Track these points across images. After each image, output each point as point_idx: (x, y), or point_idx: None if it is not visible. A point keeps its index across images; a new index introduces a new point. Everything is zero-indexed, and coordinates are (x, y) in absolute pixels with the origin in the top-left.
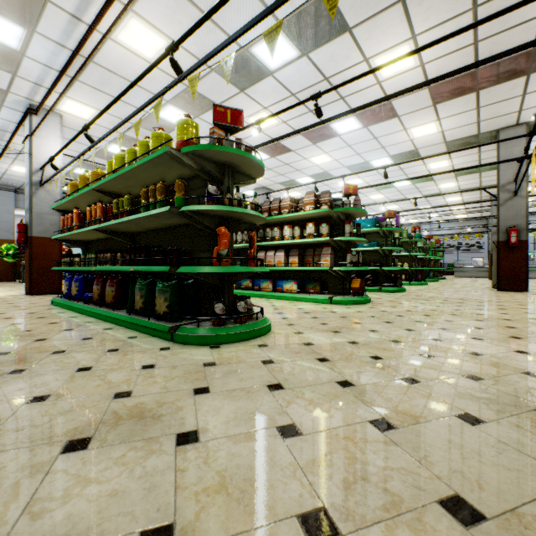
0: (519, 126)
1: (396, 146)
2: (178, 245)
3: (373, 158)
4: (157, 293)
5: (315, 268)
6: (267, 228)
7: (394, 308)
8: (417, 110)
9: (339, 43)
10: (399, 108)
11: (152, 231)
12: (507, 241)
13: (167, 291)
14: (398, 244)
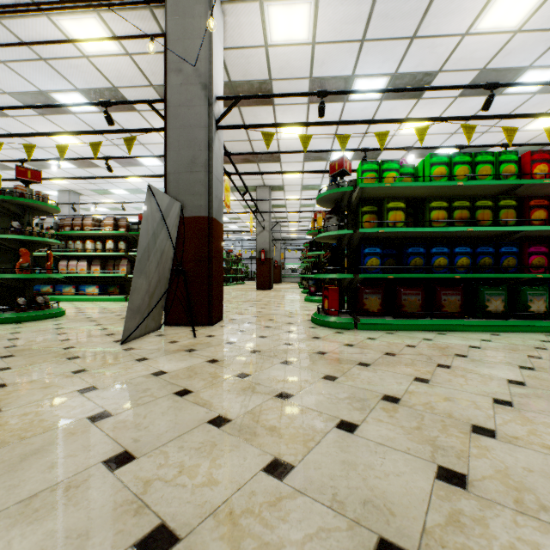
0: (266, 187)
1: None
2: None
3: None
4: None
5: (114, 275)
6: (70, 240)
7: None
8: None
9: (132, 115)
10: None
11: None
12: (260, 258)
13: None
14: None
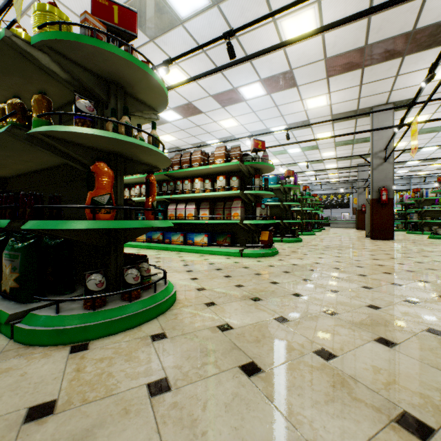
0: (388, 105)
1: (293, 115)
2: (55, 192)
3: (273, 126)
4: (3, 259)
5: (226, 221)
6: (178, 180)
7: (302, 260)
8: (313, 81)
9: None
10: (299, 78)
11: (25, 175)
12: (379, 199)
13: (15, 257)
14: (296, 200)
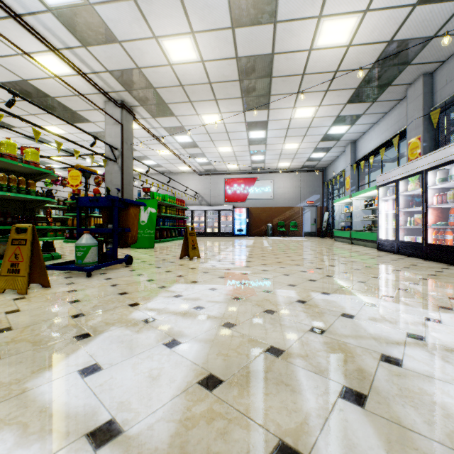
0: None
1: None
2: None
3: None
4: None
5: None
6: None
7: None
8: None
9: None
10: None
11: None
12: None
13: None
14: None
